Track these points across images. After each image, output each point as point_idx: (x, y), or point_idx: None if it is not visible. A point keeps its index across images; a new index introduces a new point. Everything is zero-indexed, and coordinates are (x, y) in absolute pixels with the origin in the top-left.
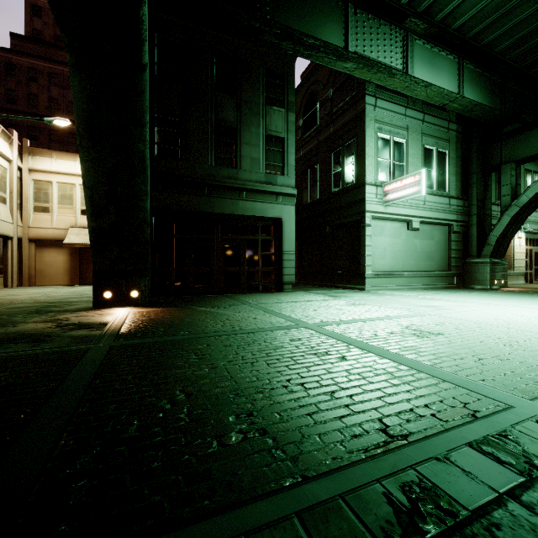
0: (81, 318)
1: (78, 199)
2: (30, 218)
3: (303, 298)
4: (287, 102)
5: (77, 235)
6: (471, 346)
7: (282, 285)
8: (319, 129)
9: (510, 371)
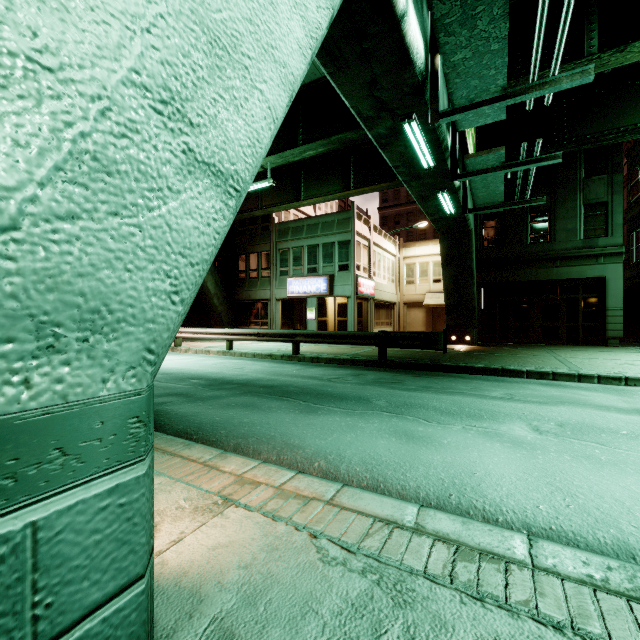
0: None
1: (431, 272)
2: (404, 289)
3: (611, 350)
4: (611, 166)
5: (431, 299)
6: (630, 367)
7: (606, 339)
8: None
9: (609, 369)
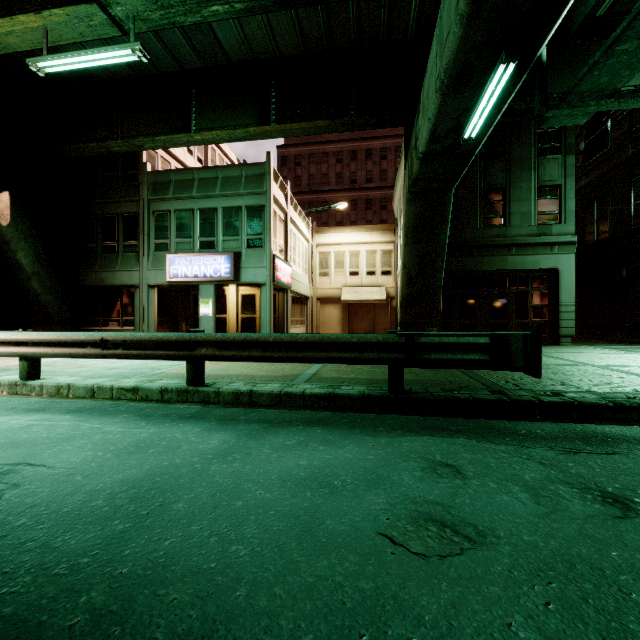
0: None
1: (347, 263)
2: (317, 282)
3: (587, 350)
4: (564, 146)
5: (348, 293)
6: None
7: (558, 338)
8: (611, 153)
9: None
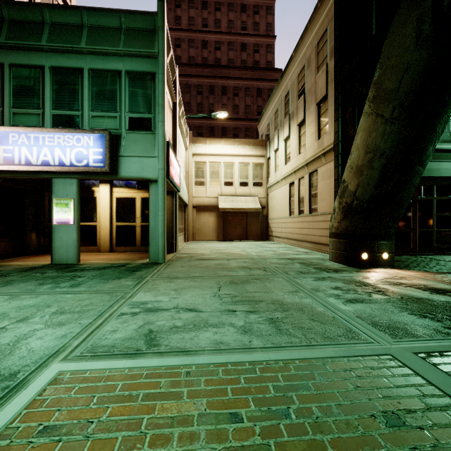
0: (404, 281)
1: (222, 174)
2: (193, 190)
3: None
4: None
5: (225, 202)
6: None
7: None
8: None
9: None
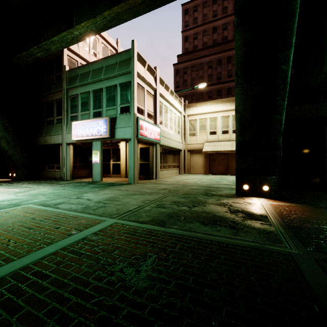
0: (238, 205)
1: (208, 126)
2: (188, 140)
3: None
4: None
5: (208, 146)
6: None
7: None
8: None
9: None
